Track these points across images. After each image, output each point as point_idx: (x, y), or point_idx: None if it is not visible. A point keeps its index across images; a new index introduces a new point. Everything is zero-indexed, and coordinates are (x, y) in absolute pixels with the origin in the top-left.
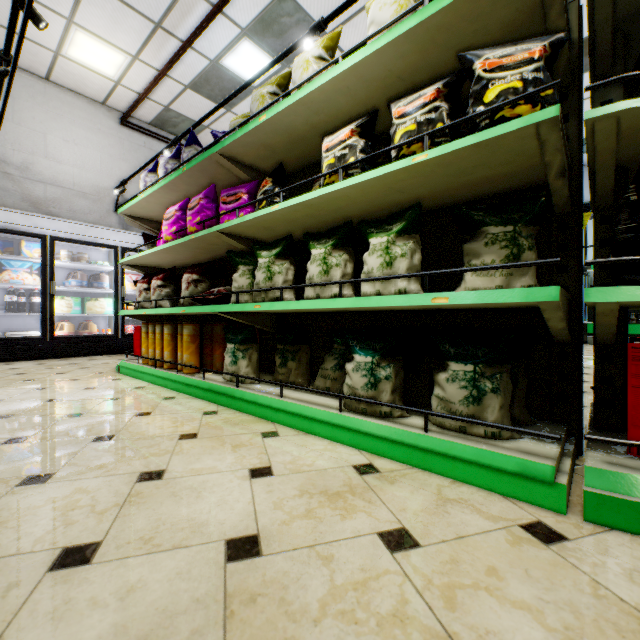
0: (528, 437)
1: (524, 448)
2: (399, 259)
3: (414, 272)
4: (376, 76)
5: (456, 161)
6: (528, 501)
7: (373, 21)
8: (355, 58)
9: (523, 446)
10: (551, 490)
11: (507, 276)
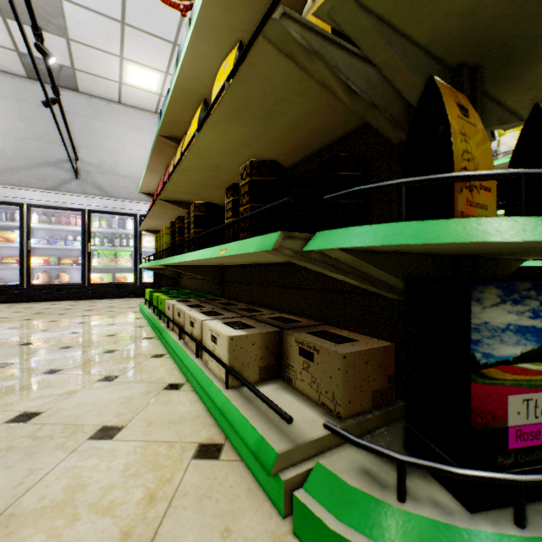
0: None
1: None
2: None
3: None
4: (505, 166)
5: None
6: None
7: (504, 144)
8: (496, 162)
9: None
10: None
11: None
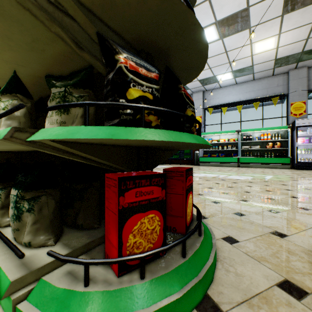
0: (64, 243)
1: (33, 257)
2: (1, 111)
3: (16, 121)
4: None
5: (8, 33)
6: (4, 309)
7: None
8: None
9: (38, 254)
10: (9, 302)
11: (61, 124)
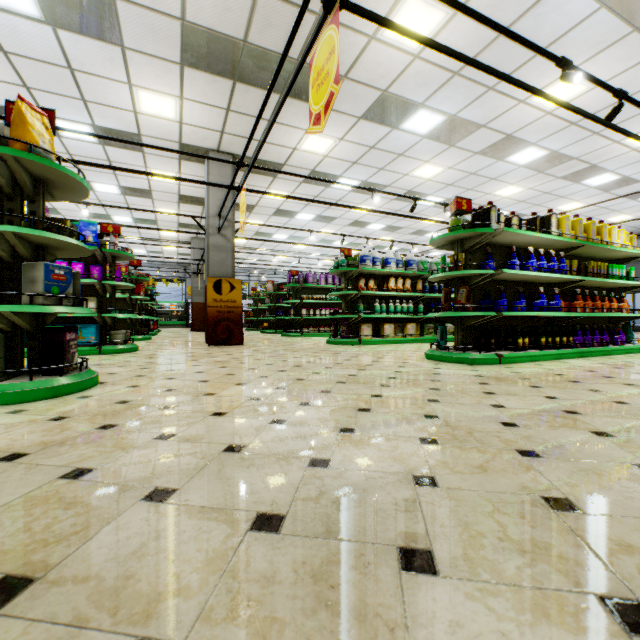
0: None
1: None
2: None
3: None
4: None
5: None
6: None
7: None
8: None
9: None
10: None
11: None
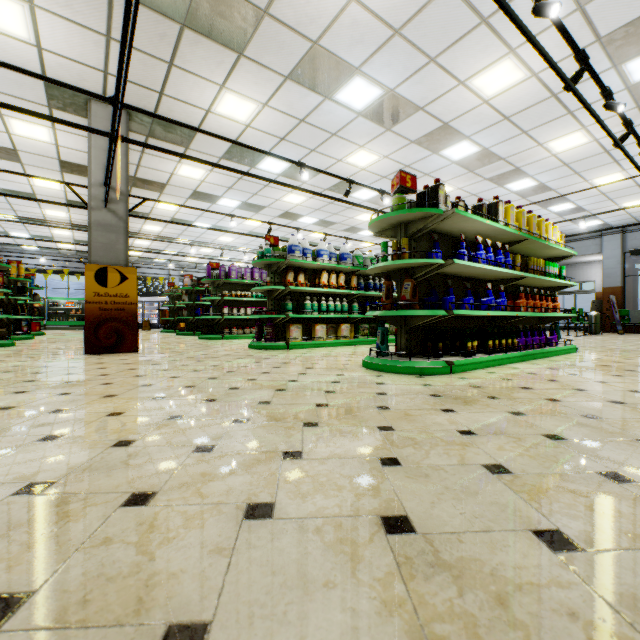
0: None
1: None
2: None
3: None
4: None
5: None
6: None
7: None
8: None
9: None
10: None
11: None
